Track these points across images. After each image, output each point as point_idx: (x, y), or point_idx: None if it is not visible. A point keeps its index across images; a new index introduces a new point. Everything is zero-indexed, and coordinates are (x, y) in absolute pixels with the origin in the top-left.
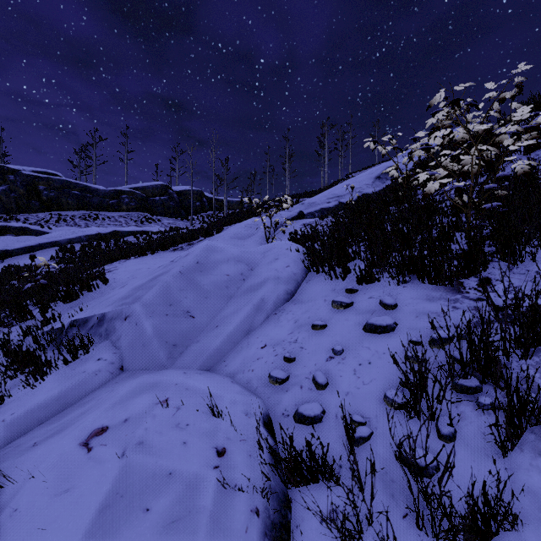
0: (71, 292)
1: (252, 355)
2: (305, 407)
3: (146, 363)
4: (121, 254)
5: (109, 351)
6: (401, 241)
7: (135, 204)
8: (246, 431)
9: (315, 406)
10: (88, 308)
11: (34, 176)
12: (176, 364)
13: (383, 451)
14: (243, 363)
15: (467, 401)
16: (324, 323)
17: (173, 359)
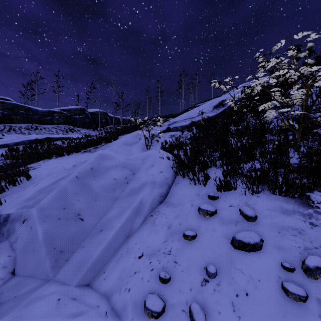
0: None
1: (129, 267)
2: None
3: (33, 270)
4: (45, 155)
5: (5, 253)
6: (247, 154)
7: (63, 120)
8: None
9: None
10: (3, 204)
11: None
12: (59, 275)
13: None
14: (121, 277)
15: None
16: (194, 233)
17: (58, 268)
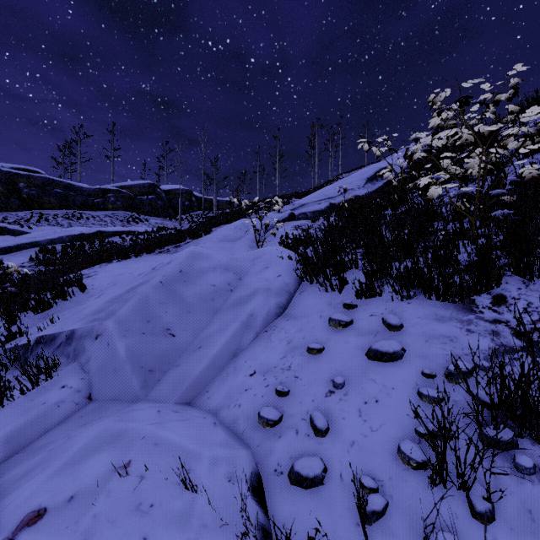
0: (43, 301)
1: (239, 384)
2: (302, 464)
3: (117, 393)
4: (102, 258)
5: (76, 376)
6: (401, 250)
7: (121, 204)
8: (229, 508)
9: (315, 462)
10: (58, 321)
11: (13, 173)
12: (151, 395)
13: (403, 534)
14: (229, 395)
15: (501, 461)
16: (321, 346)
17: (148, 388)
